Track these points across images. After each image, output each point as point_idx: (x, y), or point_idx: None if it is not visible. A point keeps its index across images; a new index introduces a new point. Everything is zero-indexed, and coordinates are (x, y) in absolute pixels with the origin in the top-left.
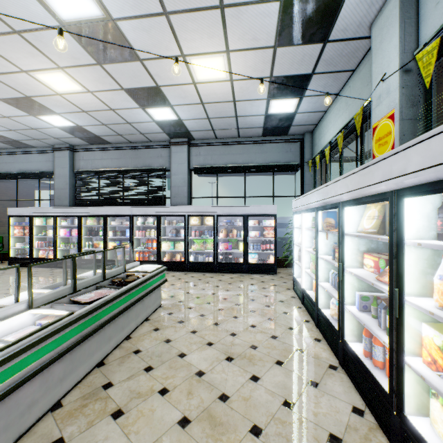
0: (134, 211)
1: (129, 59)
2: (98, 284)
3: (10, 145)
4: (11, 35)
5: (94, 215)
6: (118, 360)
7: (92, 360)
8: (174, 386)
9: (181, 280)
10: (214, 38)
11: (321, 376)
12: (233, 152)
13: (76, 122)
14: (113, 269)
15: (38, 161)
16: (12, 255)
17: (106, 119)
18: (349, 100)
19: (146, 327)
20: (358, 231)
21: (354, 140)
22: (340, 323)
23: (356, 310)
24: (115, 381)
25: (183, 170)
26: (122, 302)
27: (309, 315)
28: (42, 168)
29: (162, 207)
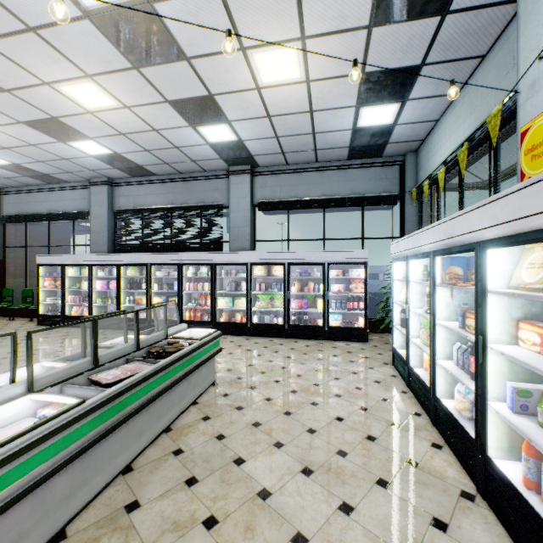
0: (184, 258)
1: (173, 58)
2: (129, 355)
3: (40, 180)
4: (25, 34)
5: (136, 264)
6: (150, 465)
7: (114, 465)
8: (225, 514)
9: (242, 348)
10: (284, 19)
11: (451, 512)
12: (309, 181)
13: (113, 149)
14: (151, 335)
15: (72, 199)
16: (42, 311)
17: (148, 143)
18: (476, 99)
19: (192, 413)
20: (510, 287)
21: (480, 158)
22: (480, 428)
23: (507, 411)
24: (144, 498)
25: (244, 206)
26: (159, 382)
27: (419, 405)
28: (77, 207)
29: (218, 253)
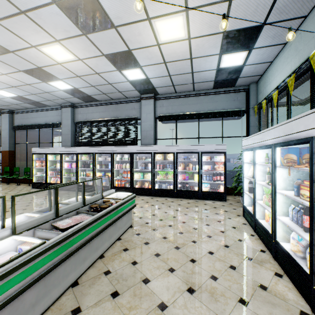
0: (114, 150)
1: (106, 27)
2: (78, 209)
3: (34, 105)
4: (19, 16)
5: (86, 153)
6: (89, 281)
7: (66, 281)
8: None
9: (148, 203)
10: None
11: None
12: (189, 103)
13: (73, 86)
14: (93, 196)
15: (51, 116)
16: (34, 180)
17: (93, 81)
18: (300, 45)
19: (117, 246)
20: None
21: (301, 84)
22: (314, 268)
23: None
24: (84, 306)
25: (150, 118)
26: (96, 227)
27: (263, 245)
28: (54, 120)
29: (134, 146)
